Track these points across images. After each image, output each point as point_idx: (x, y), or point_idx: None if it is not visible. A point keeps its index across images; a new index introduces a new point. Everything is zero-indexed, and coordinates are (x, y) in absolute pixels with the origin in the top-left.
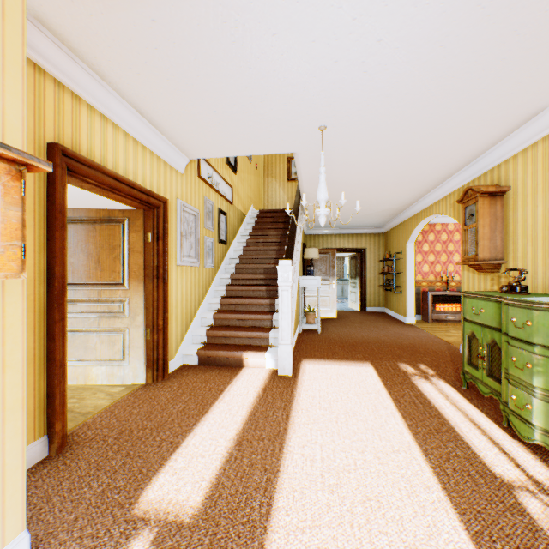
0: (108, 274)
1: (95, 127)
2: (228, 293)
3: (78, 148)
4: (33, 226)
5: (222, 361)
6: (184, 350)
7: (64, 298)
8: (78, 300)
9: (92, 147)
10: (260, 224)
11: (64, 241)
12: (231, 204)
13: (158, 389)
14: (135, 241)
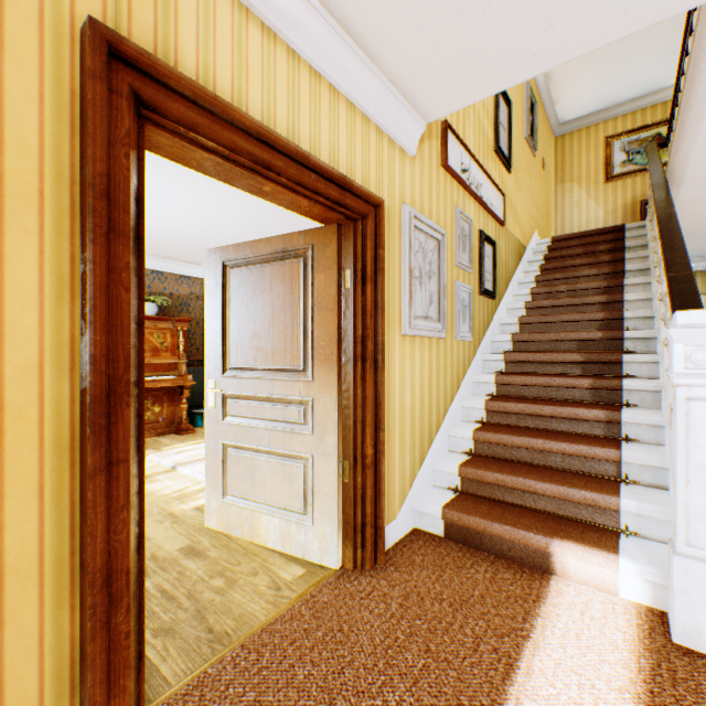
0: (282, 353)
1: (217, 23)
2: (500, 389)
3: (171, 62)
4: (34, 232)
5: (496, 544)
6: (415, 501)
7: (124, 409)
8: (243, 396)
9: (208, 65)
10: (554, 260)
11: (124, 272)
12: (500, 226)
13: (358, 600)
14: (322, 288)
